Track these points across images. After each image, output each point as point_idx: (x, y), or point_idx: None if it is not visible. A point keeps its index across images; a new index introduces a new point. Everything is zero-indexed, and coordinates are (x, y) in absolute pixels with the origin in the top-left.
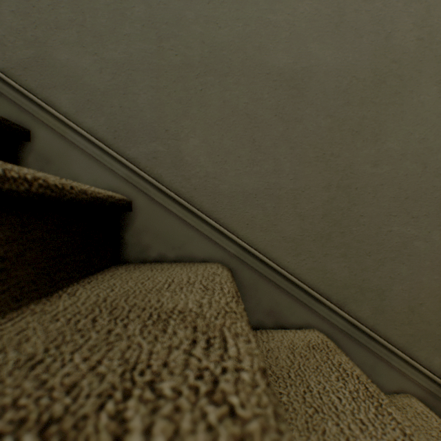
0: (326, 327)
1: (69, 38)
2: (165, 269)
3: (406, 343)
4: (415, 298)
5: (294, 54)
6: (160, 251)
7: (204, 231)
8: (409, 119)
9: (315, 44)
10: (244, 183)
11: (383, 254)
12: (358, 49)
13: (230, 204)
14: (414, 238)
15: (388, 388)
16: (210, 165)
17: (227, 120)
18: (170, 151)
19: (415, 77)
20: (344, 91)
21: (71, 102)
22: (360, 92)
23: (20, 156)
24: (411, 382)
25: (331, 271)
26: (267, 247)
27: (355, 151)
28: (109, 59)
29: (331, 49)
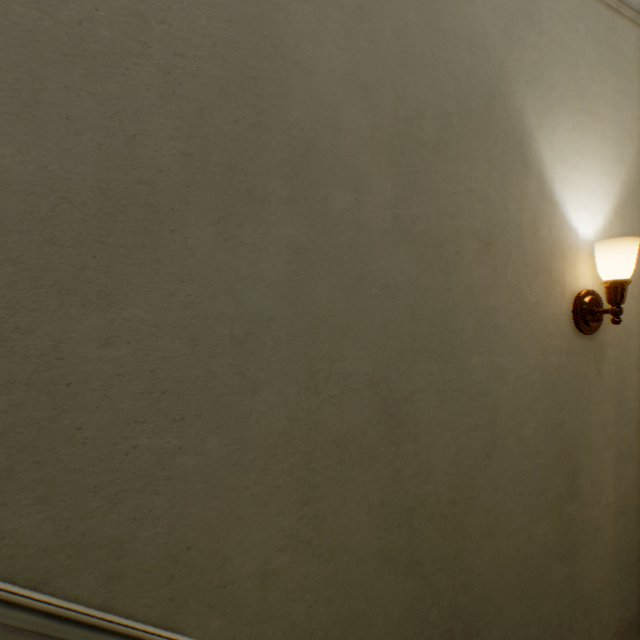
0: (1, 634)
1: None
2: None
3: (166, 613)
4: (181, 541)
5: None
6: None
7: None
8: (170, 272)
9: None
10: None
11: (123, 485)
12: (74, 152)
13: None
14: (179, 452)
15: None
16: None
17: None
18: None
19: (181, 210)
20: (45, 220)
21: None
22: (77, 224)
23: None
24: None
25: (16, 531)
26: None
27: (67, 322)
28: None
29: (16, 144)
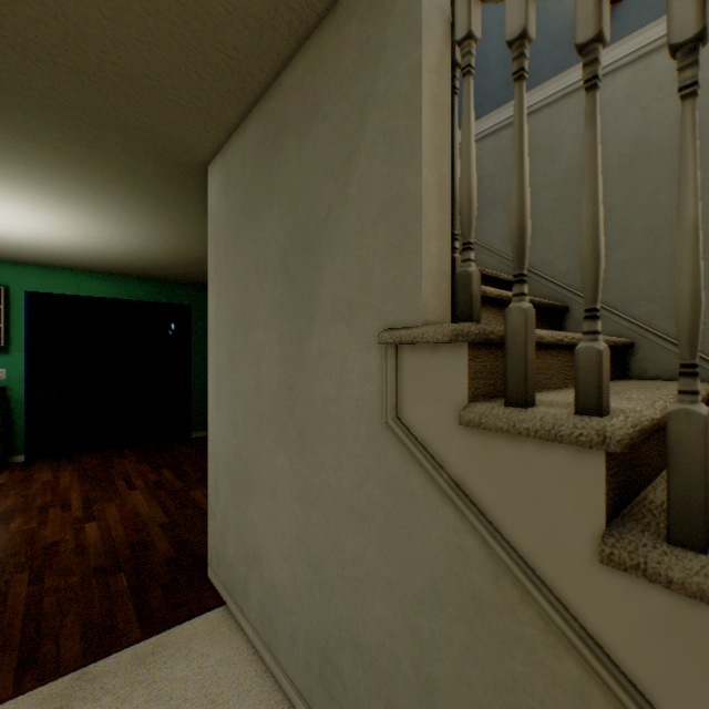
0: None
1: None
2: (660, 381)
3: None
4: None
5: None
6: (655, 373)
7: None
8: None
9: None
10: None
11: None
12: None
13: None
14: None
15: None
16: None
17: None
18: (663, 309)
19: None
20: None
21: None
22: None
23: (562, 321)
24: None
25: None
26: None
27: None
28: (616, 259)
29: None
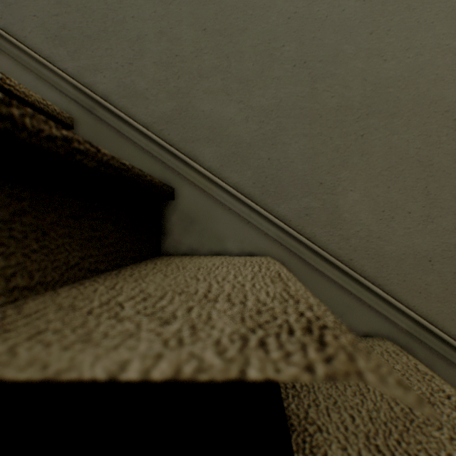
0: None
1: (212, 87)
2: None
3: None
4: None
5: None
6: None
7: (368, 300)
8: None
9: None
10: (415, 244)
11: None
12: None
13: (397, 269)
14: None
15: None
16: (373, 222)
17: (394, 169)
18: (325, 207)
19: None
20: None
21: (214, 155)
22: None
23: (163, 216)
24: None
25: None
26: (445, 321)
27: None
28: (255, 106)
29: None
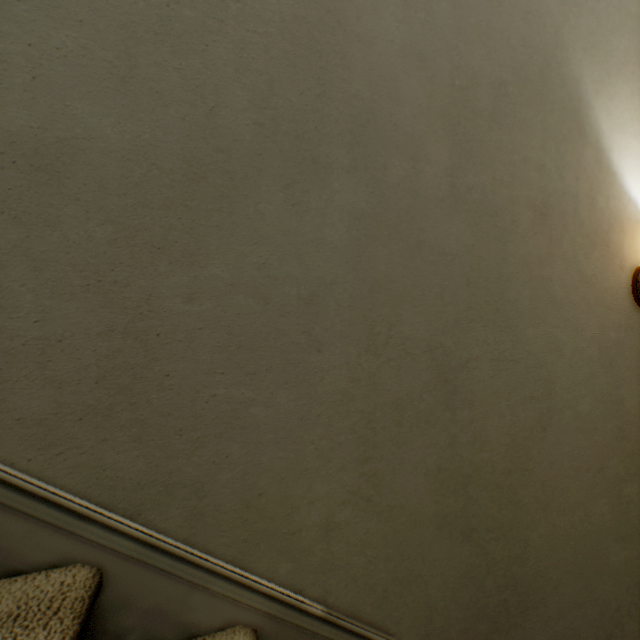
0: (104, 556)
1: None
2: None
3: (240, 553)
4: (253, 487)
5: (43, 113)
6: None
7: None
8: (244, 235)
9: (86, 103)
10: None
11: (204, 430)
12: (163, 123)
13: None
14: (251, 403)
15: (209, 626)
16: None
17: None
18: None
19: (253, 177)
20: (139, 184)
21: None
22: (165, 189)
23: None
24: (245, 607)
25: (115, 465)
26: None
27: (157, 278)
28: None
29: (115, 116)
